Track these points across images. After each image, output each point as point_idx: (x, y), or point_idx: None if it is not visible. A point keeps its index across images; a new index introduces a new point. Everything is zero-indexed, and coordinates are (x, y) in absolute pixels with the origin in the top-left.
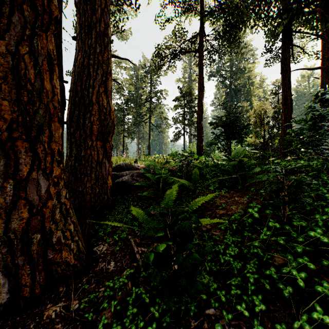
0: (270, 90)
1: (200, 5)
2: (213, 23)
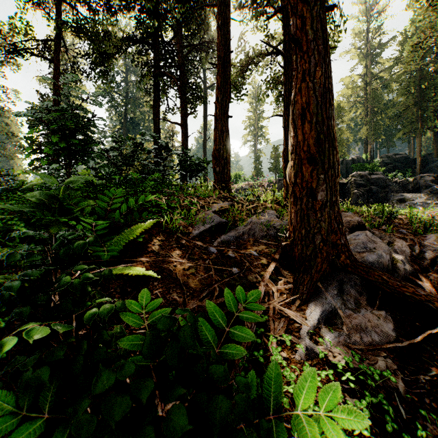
0: (165, 133)
1: (56, 7)
2: (76, 36)
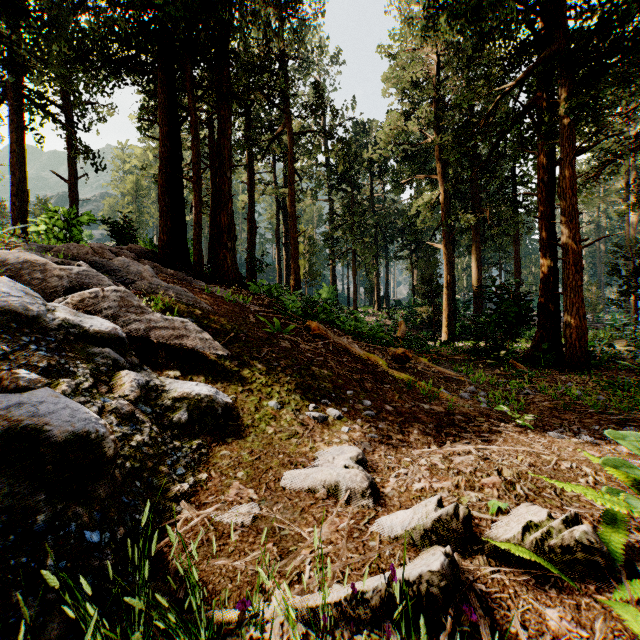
0: None
1: None
2: None
